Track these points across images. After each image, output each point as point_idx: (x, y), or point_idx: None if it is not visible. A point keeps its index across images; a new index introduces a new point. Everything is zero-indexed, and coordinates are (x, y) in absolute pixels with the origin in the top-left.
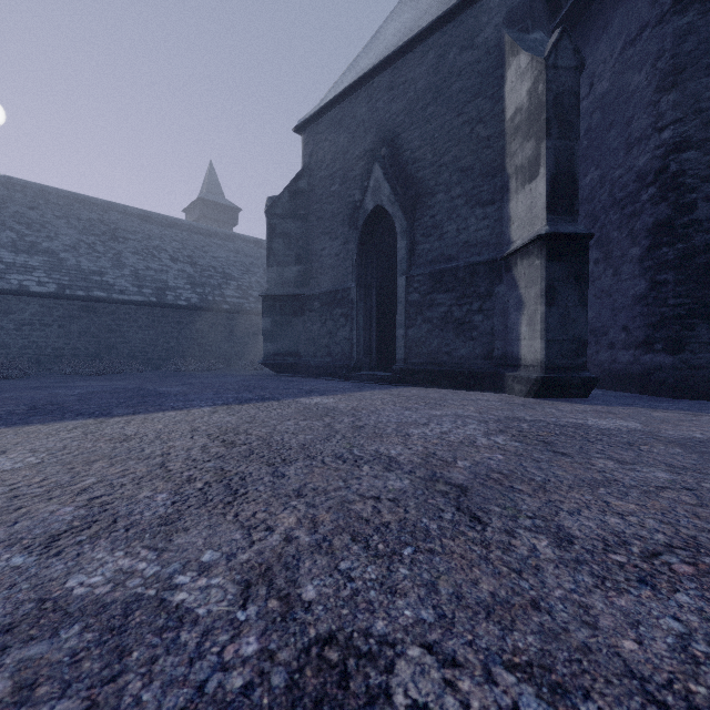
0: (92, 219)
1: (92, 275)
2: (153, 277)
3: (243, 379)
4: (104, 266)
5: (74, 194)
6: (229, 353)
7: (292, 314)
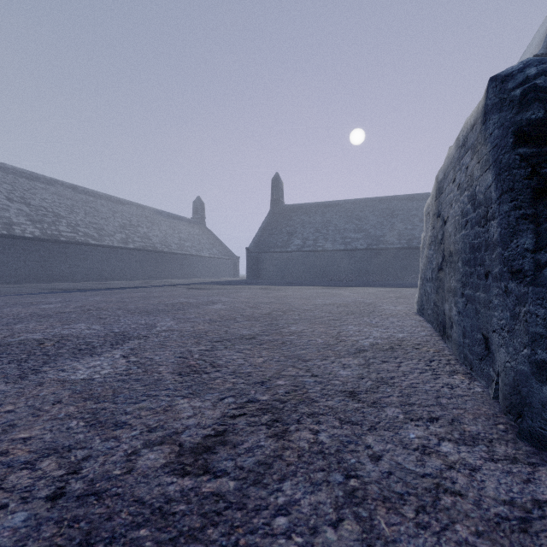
0: (383, 208)
1: (380, 238)
2: (407, 234)
3: None
4: (385, 232)
5: (377, 198)
6: None
7: None
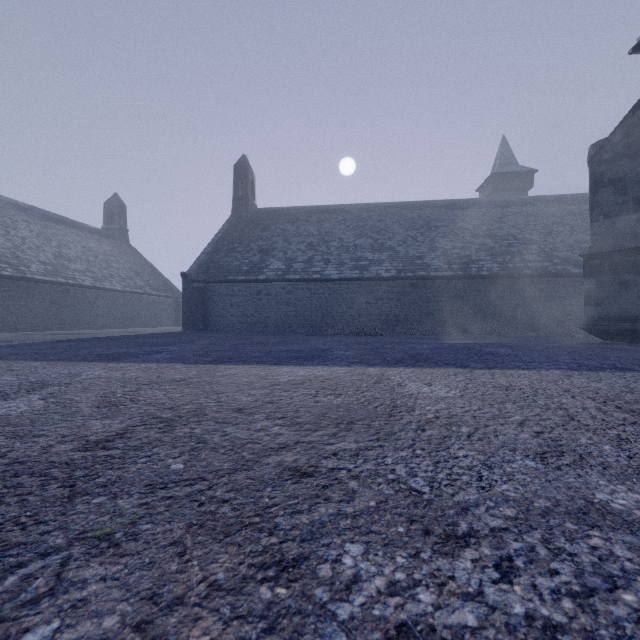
0: (413, 218)
1: (416, 260)
2: (458, 254)
3: (563, 345)
4: (423, 252)
5: (402, 203)
6: (530, 318)
7: (628, 271)
